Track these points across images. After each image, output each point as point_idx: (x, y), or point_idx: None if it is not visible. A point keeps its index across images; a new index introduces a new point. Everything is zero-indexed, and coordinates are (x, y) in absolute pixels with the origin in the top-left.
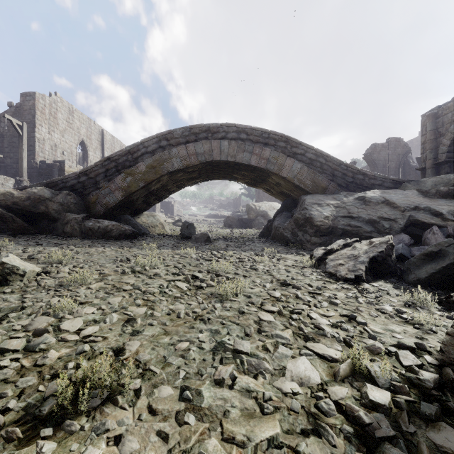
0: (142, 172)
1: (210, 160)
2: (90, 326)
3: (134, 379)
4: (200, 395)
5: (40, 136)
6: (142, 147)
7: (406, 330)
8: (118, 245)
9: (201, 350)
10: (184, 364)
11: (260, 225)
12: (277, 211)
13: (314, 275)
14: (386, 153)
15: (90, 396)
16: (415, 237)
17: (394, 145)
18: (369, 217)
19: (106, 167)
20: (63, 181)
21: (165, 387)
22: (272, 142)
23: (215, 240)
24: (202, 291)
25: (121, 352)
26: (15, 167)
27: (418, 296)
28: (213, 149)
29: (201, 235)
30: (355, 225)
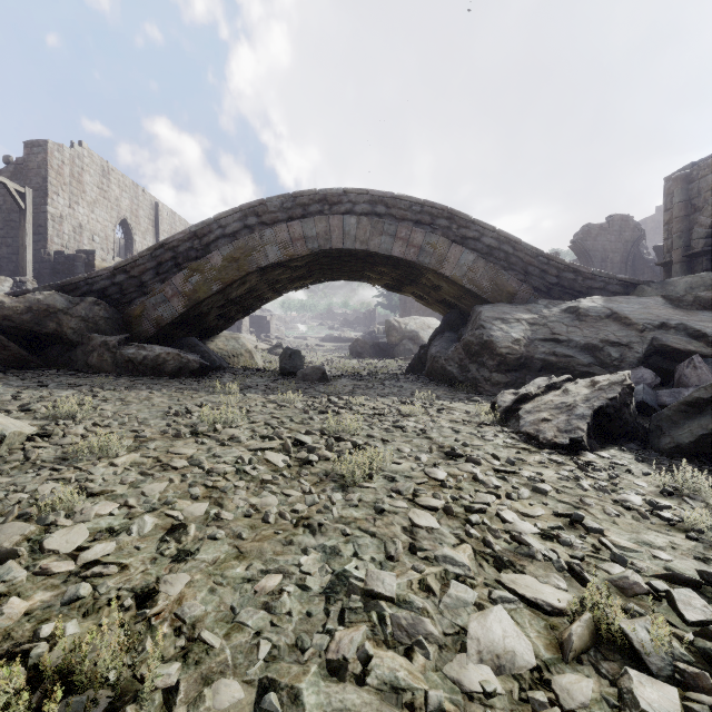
0: (217, 267)
1: (327, 248)
2: (100, 542)
3: (167, 664)
4: (297, 701)
5: (56, 211)
6: (216, 227)
7: (674, 542)
8: (176, 386)
9: (305, 591)
10: (270, 625)
11: (407, 353)
12: (435, 330)
13: (500, 438)
14: (607, 239)
15: (69, 711)
16: (662, 373)
17: (618, 226)
18: (586, 340)
19: (157, 260)
20: (88, 283)
21: (228, 683)
22: (428, 219)
23: (335, 377)
24: (310, 470)
25: (150, 599)
26: (15, 261)
27: (683, 477)
28: (331, 230)
29: (313, 370)
30: (564, 353)
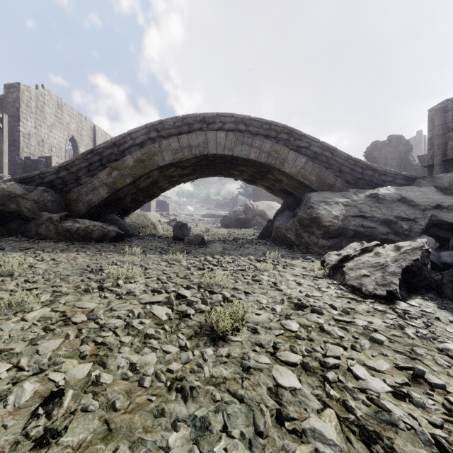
0: (130, 166)
1: (205, 154)
2: None
3: None
4: None
5: (25, 130)
6: (129, 139)
7: None
8: (97, 249)
9: None
10: None
11: (258, 225)
12: (278, 210)
13: (332, 289)
14: (388, 151)
15: None
16: (438, 239)
17: (395, 142)
18: (384, 217)
19: (88, 161)
20: (40, 177)
21: None
22: (274, 134)
23: (210, 242)
24: (188, 322)
25: None
26: None
27: None
28: (208, 141)
29: (195, 237)
30: (369, 225)
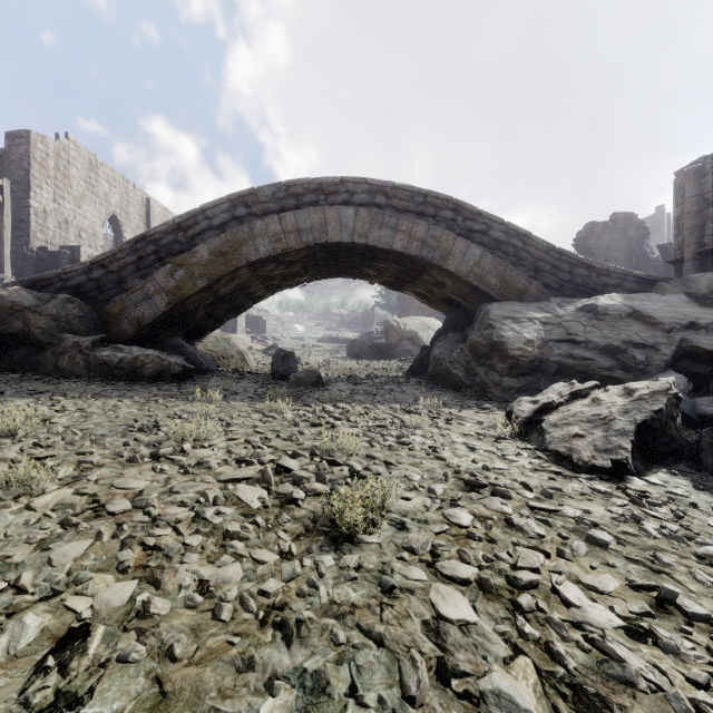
0: (203, 261)
1: (322, 242)
2: None
3: None
4: None
5: (39, 205)
6: (202, 219)
7: None
8: (152, 392)
9: None
10: None
11: (406, 354)
12: (438, 330)
13: (525, 457)
14: (611, 238)
15: None
16: (692, 377)
17: (622, 224)
18: (606, 341)
19: (138, 253)
20: (62, 278)
21: None
22: (431, 210)
23: (331, 381)
24: (294, 512)
25: None
26: None
27: None
28: (327, 222)
29: (307, 374)
30: (582, 355)
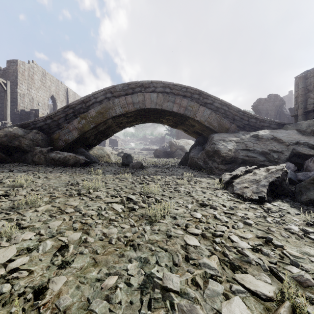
0: (93, 116)
1: (143, 108)
2: (21, 256)
3: None
4: None
5: (21, 91)
6: (92, 98)
7: None
8: (73, 171)
9: (129, 287)
10: (109, 311)
11: (179, 155)
12: (192, 145)
13: (225, 196)
14: (268, 105)
15: None
16: (297, 165)
17: (273, 99)
18: (262, 150)
19: (65, 113)
20: (34, 123)
21: None
22: (189, 94)
23: (147, 166)
24: (134, 213)
25: (42, 294)
26: (3, 114)
27: None
28: (145, 99)
29: (137, 163)
30: (252, 156)
